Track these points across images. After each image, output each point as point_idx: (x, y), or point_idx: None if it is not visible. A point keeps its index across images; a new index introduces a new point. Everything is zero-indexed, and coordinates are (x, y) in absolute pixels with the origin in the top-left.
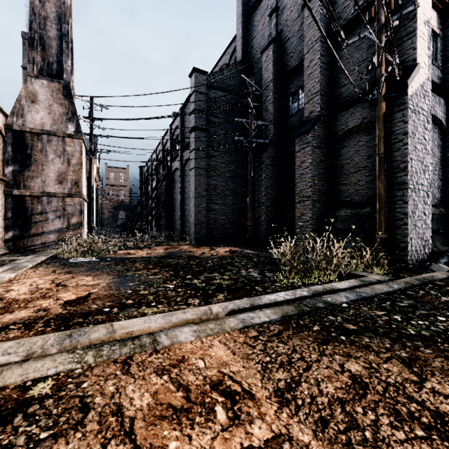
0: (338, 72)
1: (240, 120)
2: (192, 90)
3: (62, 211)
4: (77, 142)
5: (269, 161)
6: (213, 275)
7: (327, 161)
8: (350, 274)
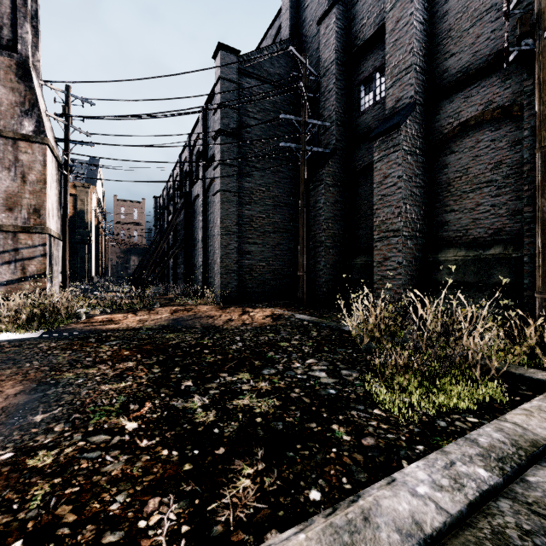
0: (441, 36)
1: (287, 117)
2: (217, 78)
3: (12, 253)
4: (38, 147)
5: (330, 179)
6: (238, 378)
7: (424, 175)
8: (510, 375)
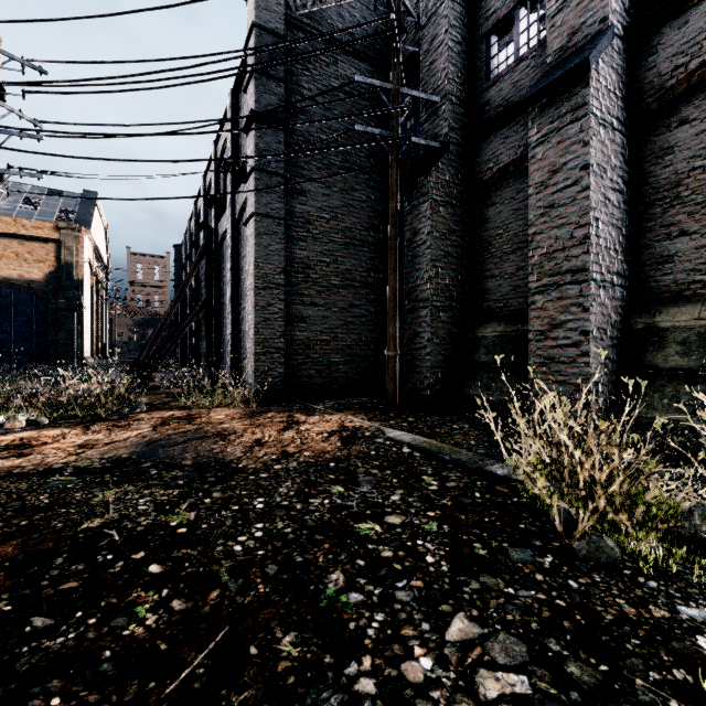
0: None
1: (367, 81)
2: (250, 28)
3: None
4: None
5: (439, 193)
6: None
7: (625, 169)
8: None
